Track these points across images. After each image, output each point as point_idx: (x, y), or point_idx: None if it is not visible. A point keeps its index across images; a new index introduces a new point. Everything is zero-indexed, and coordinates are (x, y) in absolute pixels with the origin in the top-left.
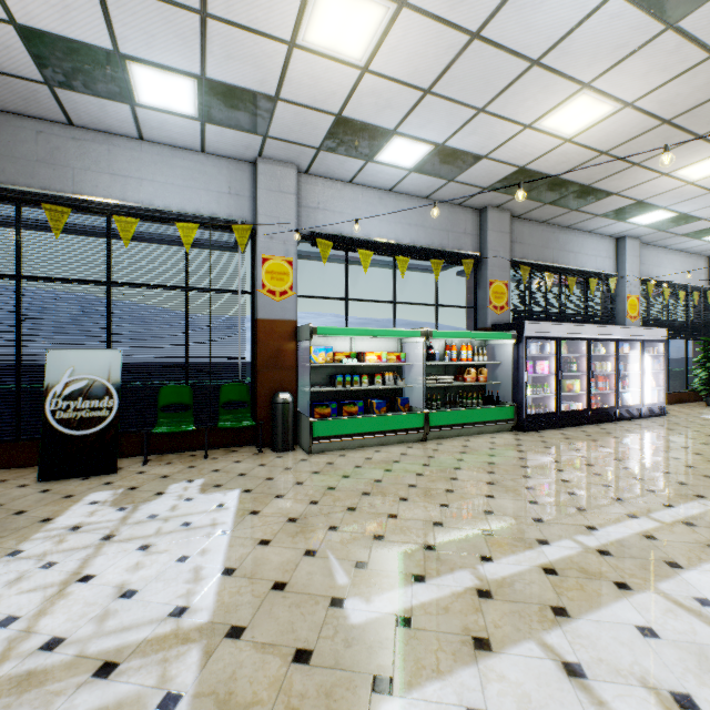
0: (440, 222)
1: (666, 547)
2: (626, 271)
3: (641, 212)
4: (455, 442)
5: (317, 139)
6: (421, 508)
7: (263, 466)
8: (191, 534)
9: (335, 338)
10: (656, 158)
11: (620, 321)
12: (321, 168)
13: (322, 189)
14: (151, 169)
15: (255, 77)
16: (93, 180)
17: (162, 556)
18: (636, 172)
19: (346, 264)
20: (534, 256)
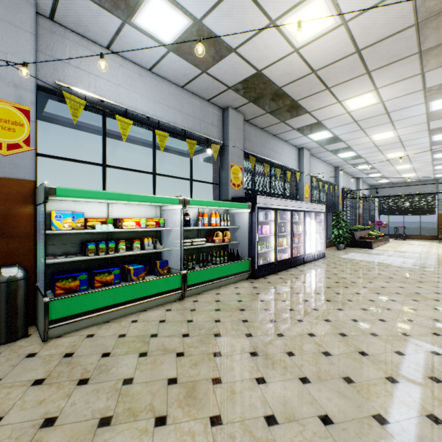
0: (194, 111)
1: None
2: (304, 169)
3: (317, 130)
4: (209, 296)
5: None
6: (185, 441)
7: None
8: None
9: (89, 203)
10: (340, 85)
11: (301, 200)
12: (69, 15)
13: (73, 44)
14: None
15: None
16: None
17: None
18: (325, 96)
19: (104, 130)
20: (257, 151)
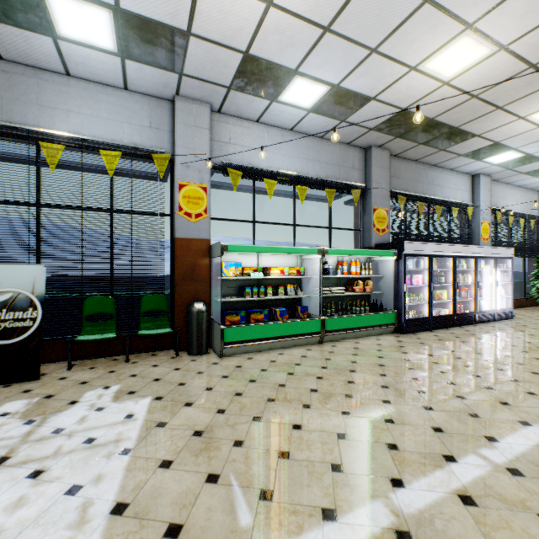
0: (333, 158)
1: None
2: (480, 202)
3: (496, 152)
4: (347, 344)
5: (228, 77)
6: (323, 417)
7: (177, 370)
8: (91, 454)
9: (244, 255)
10: (517, 102)
11: (475, 242)
12: (231, 107)
13: (233, 126)
14: (77, 102)
15: (167, 8)
16: (22, 110)
17: (51, 486)
18: (498, 115)
19: (254, 192)
20: (408, 188)
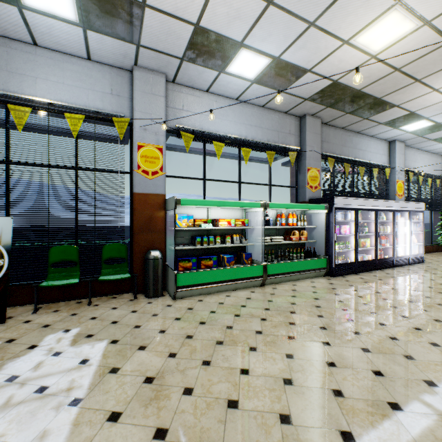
0: (273, 124)
1: None
2: (396, 164)
3: (411, 121)
4: (286, 286)
5: (180, 49)
6: (269, 360)
7: (134, 313)
8: (40, 405)
9: (195, 208)
10: (433, 75)
11: (392, 198)
12: (184, 77)
13: (185, 95)
14: (44, 70)
15: None
16: None
17: None
18: (416, 87)
19: (204, 153)
20: (336, 152)
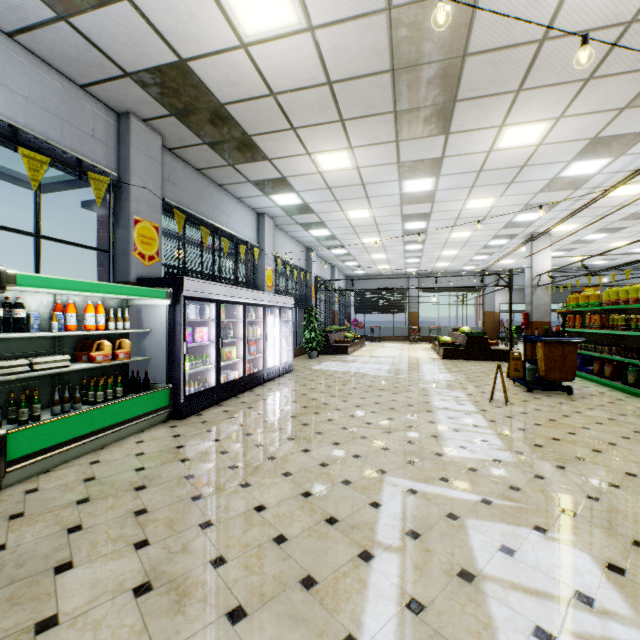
0: (46, 96)
1: (446, 624)
2: (265, 244)
3: (282, 191)
4: (70, 473)
5: None
6: None
7: None
8: None
9: None
10: (309, 129)
11: (261, 289)
12: None
13: None
14: None
15: None
16: None
17: None
18: (291, 139)
19: None
20: (189, 205)
